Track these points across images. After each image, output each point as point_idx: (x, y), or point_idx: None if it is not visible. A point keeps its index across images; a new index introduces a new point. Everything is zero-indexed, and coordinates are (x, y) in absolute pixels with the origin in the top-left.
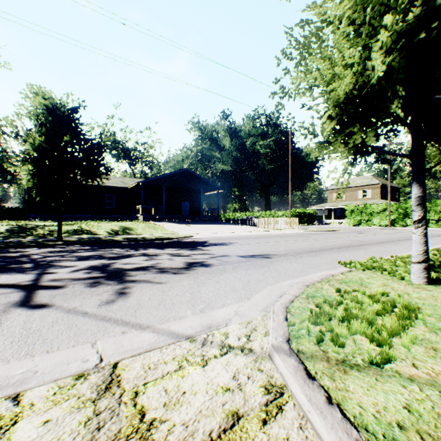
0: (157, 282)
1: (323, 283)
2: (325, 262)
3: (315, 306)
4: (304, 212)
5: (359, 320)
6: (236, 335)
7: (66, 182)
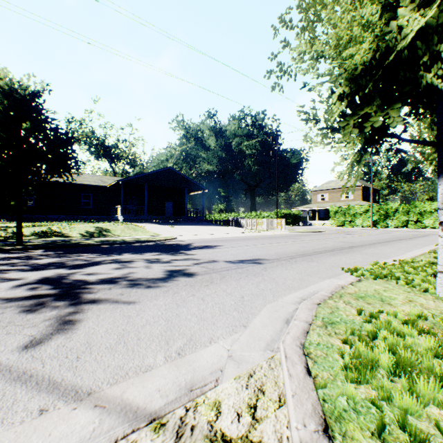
0: (123, 302)
1: (336, 300)
2: (324, 267)
3: (342, 343)
4: (289, 213)
5: (423, 375)
6: (233, 407)
7: (27, 177)
